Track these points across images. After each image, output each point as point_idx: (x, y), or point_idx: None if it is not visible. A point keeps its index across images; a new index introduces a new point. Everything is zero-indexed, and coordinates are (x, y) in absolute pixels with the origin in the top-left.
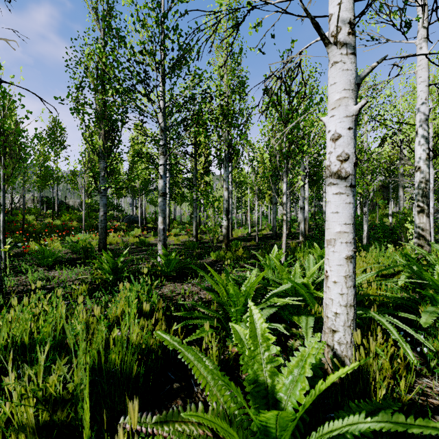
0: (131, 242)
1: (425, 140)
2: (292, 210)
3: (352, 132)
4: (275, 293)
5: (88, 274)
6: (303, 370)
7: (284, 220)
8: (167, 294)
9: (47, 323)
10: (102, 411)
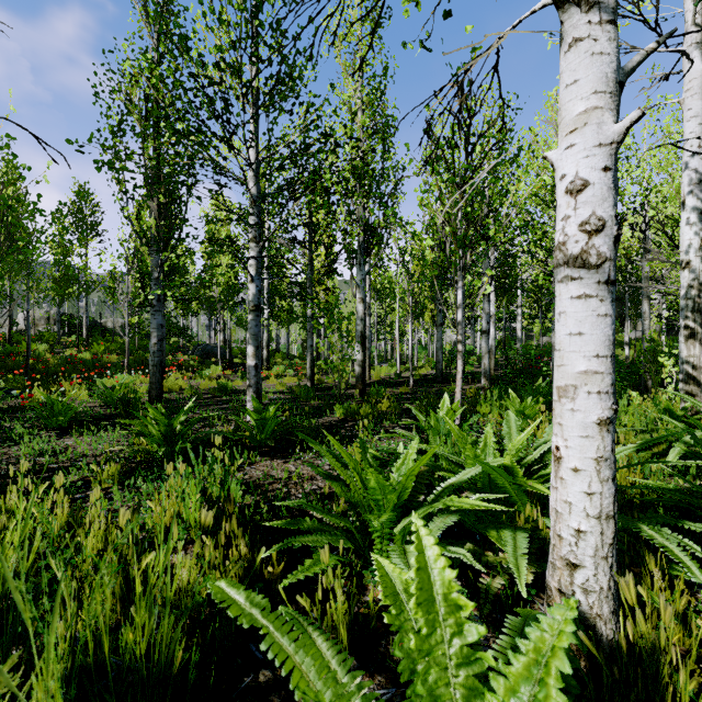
0: (204, 388)
1: (698, 215)
2: (467, 337)
3: (611, 177)
4: (452, 484)
5: (125, 444)
6: (542, 690)
7: (459, 351)
8: (259, 480)
9: None
10: None
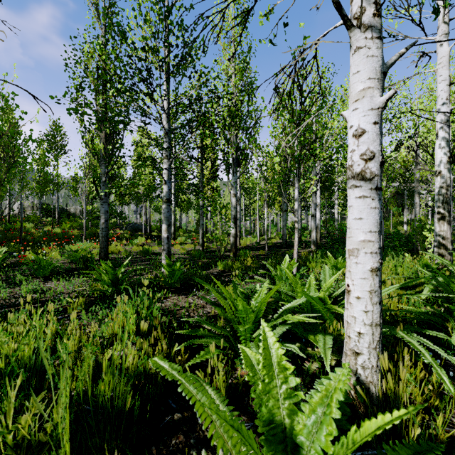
0: (134, 251)
1: (446, 142)
2: (302, 218)
3: (378, 127)
4: (288, 308)
5: (86, 286)
6: (328, 409)
7: (295, 228)
8: (171, 308)
9: (19, 351)
10: (89, 450)
